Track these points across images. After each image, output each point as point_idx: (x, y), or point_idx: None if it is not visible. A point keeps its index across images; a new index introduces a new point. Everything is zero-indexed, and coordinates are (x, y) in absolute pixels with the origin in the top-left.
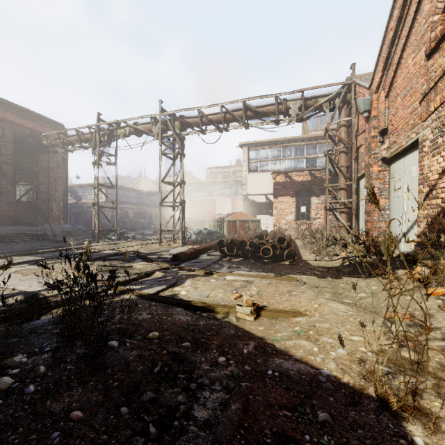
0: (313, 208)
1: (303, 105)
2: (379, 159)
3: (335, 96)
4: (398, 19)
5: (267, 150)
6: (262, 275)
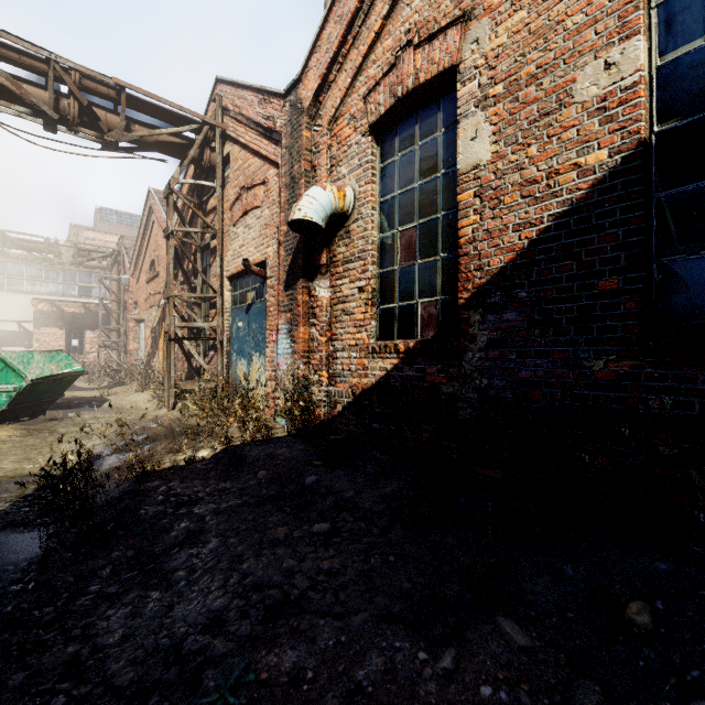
0: (88, 342)
1: (77, 254)
2: (134, 319)
3: (108, 256)
4: (139, 250)
5: (21, 266)
6: None
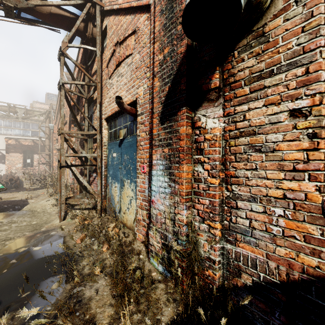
0: (35, 160)
1: (26, 112)
2: (56, 148)
3: (43, 113)
4: (58, 109)
5: (0, 120)
6: (1, 193)
